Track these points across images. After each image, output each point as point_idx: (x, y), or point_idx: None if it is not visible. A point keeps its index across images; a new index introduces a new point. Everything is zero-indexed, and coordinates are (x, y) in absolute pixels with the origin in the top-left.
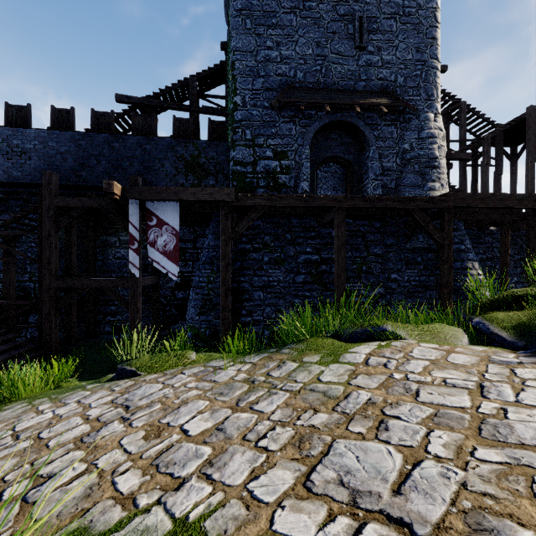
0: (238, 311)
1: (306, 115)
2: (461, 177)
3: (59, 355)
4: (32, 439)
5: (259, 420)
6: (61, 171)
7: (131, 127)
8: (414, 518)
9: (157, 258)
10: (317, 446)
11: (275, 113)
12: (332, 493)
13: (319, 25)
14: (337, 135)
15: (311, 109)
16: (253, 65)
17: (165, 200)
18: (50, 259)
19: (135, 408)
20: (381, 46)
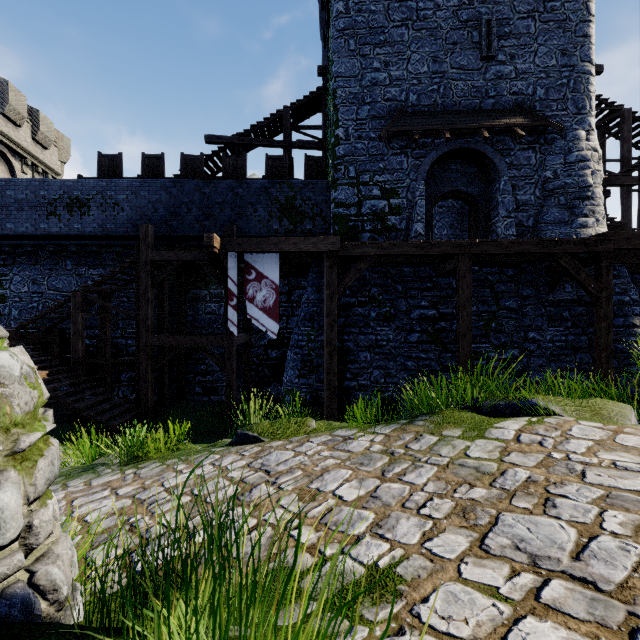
0: (341, 374)
1: (421, 144)
2: (624, 206)
3: (155, 416)
4: (188, 495)
5: (412, 491)
6: (152, 221)
7: (222, 170)
8: (597, 578)
9: (256, 315)
10: (483, 517)
11: (384, 145)
12: (510, 556)
13: (436, 36)
14: (457, 165)
15: (427, 136)
16: (357, 92)
17: (265, 252)
18: (147, 315)
19: (276, 473)
20: (515, 53)
